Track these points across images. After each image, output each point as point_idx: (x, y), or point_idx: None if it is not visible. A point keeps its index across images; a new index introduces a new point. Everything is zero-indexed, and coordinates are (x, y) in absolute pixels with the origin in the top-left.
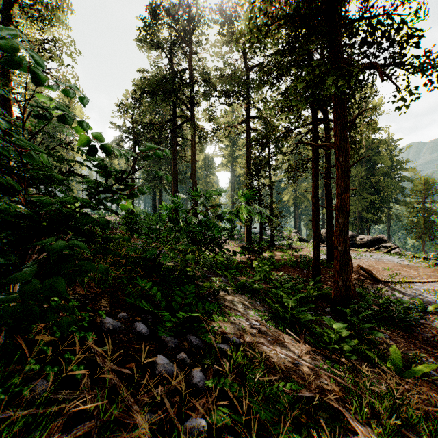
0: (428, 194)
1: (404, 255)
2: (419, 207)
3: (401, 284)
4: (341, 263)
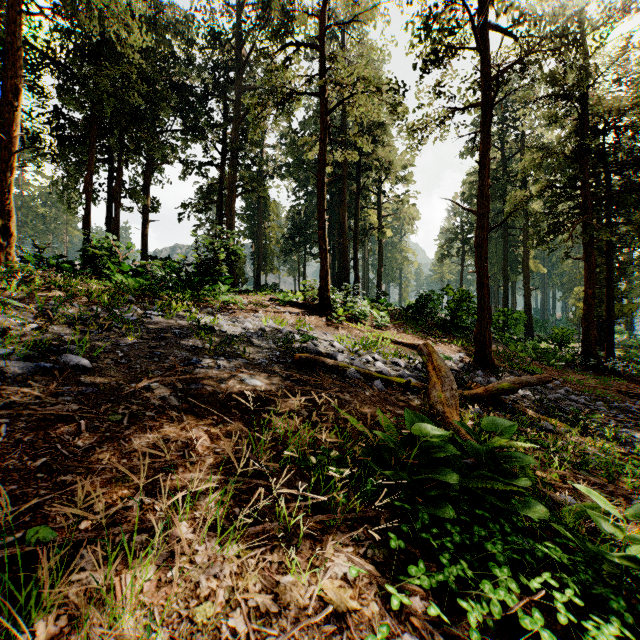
0: None
1: None
2: None
3: None
4: (584, 335)
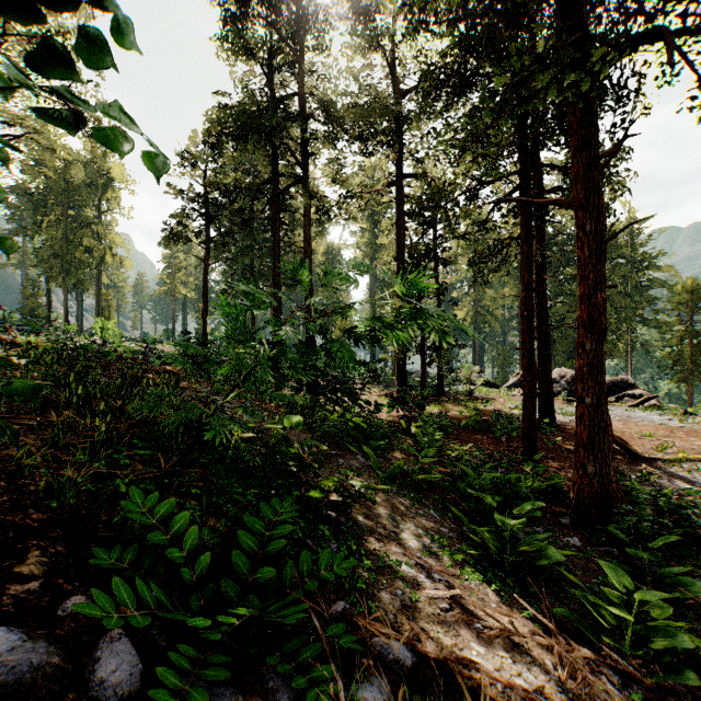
0: (699, 308)
1: (667, 410)
2: (684, 330)
3: (680, 463)
4: (592, 429)
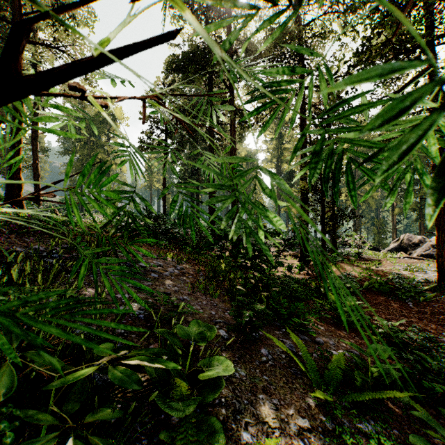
0: None
1: None
2: None
3: None
4: None
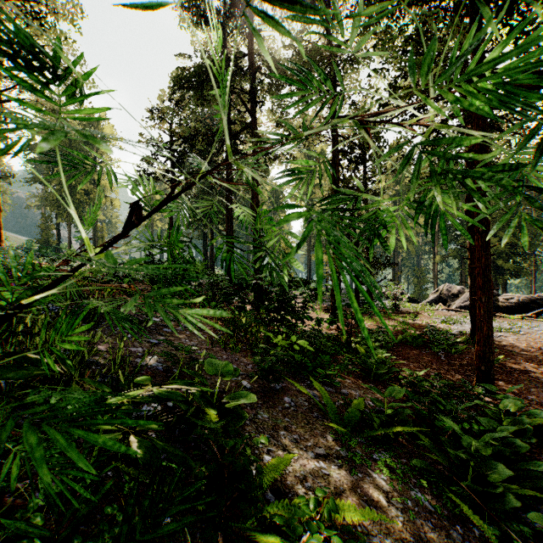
0: None
1: None
2: None
3: None
4: None
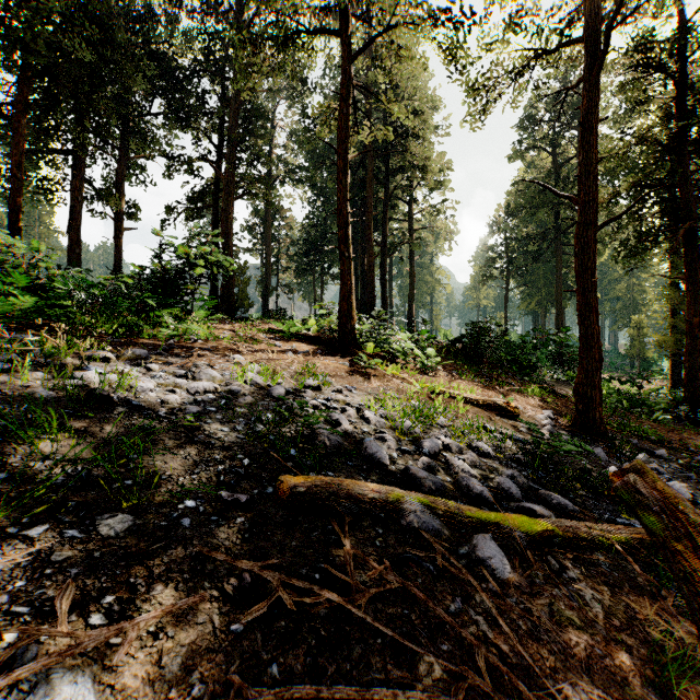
0: None
1: None
2: None
3: None
4: (686, 378)
